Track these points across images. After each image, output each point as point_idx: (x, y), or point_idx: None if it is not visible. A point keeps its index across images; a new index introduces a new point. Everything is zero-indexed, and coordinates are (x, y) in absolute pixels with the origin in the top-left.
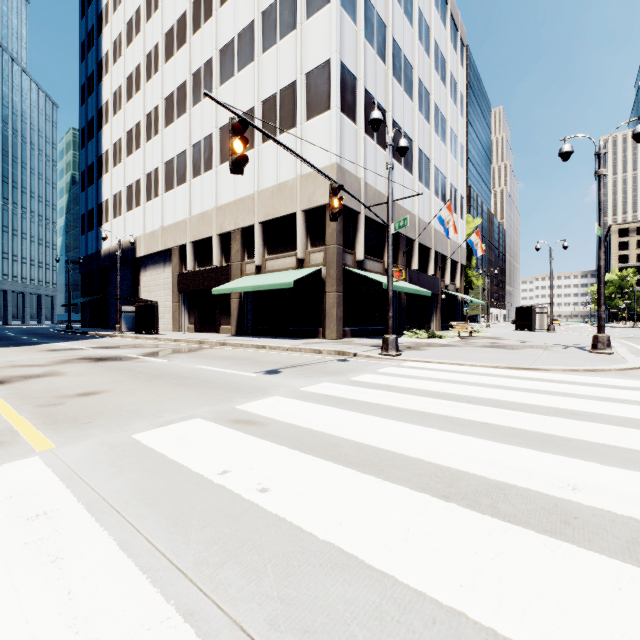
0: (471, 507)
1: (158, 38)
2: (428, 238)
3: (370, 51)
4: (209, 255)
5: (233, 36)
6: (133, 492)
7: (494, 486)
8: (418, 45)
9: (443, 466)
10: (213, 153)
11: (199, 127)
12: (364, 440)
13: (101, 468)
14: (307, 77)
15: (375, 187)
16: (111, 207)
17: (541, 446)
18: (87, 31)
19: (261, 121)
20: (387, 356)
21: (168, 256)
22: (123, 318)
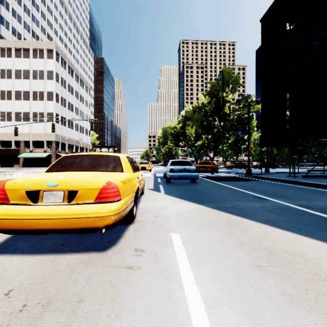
0: None
1: None
2: (78, 144)
3: (62, 107)
4: (8, 145)
5: (21, 90)
6: None
7: None
8: (75, 98)
9: None
10: (12, 118)
11: (4, 107)
12: None
13: None
14: (47, 113)
15: (63, 135)
16: None
17: None
18: None
19: (32, 116)
20: None
21: None
22: None
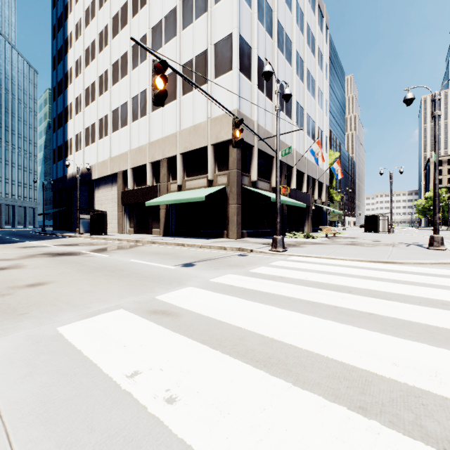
0: (395, 425)
1: (107, 21)
2: (302, 166)
3: (261, 28)
4: (144, 178)
5: (161, 18)
6: (34, 402)
7: (408, 392)
8: (295, 26)
9: (348, 365)
10: (147, 103)
11: (137, 85)
12: (268, 333)
13: (14, 368)
14: (215, 46)
15: (265, 128)
16: (74, 143)
17: (431, 339)
18: (57, 17)
19: (181, 79)
20: (276, 252)
21: (114, 178)
22: (81, 223)
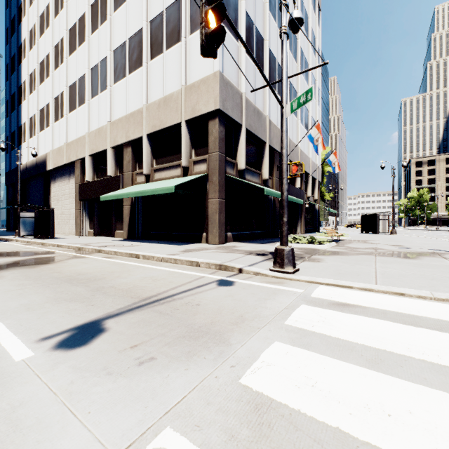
0: None
1: None
2: (296, 157)
3: None
4: (106, 167)
5: None
6: None
7: None
8: None
9: None
10: (107, 73)
11: (96, 52)
12: None
13: None
14: None
15: (255, 104)
16: (28, 128)
17: None
18: None
19: (149, 39)
20: (282, 273)
21: (72, 169)
22: (22, 223)
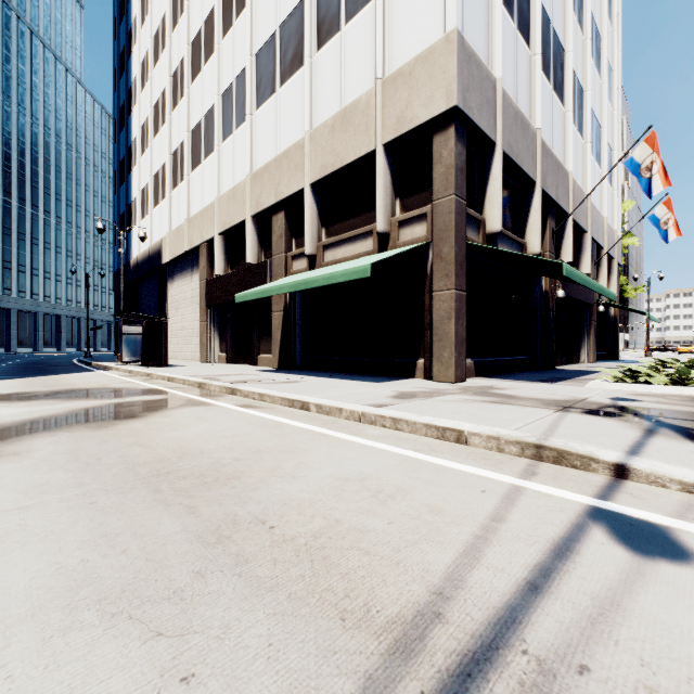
0: None
1: None
2: (582, 214)
3: None
4: (244, 250)
5: None
6: None
7: None
8: None
9: None
10: (246, 93)
11: (230, 64)
12: None
13: None
14: None
15: (516, 104)
16: (139, 205)
17: None
18: (119, 1)
19: (315, 15)
20: None
21: (196, 259)
22: (125, 343)
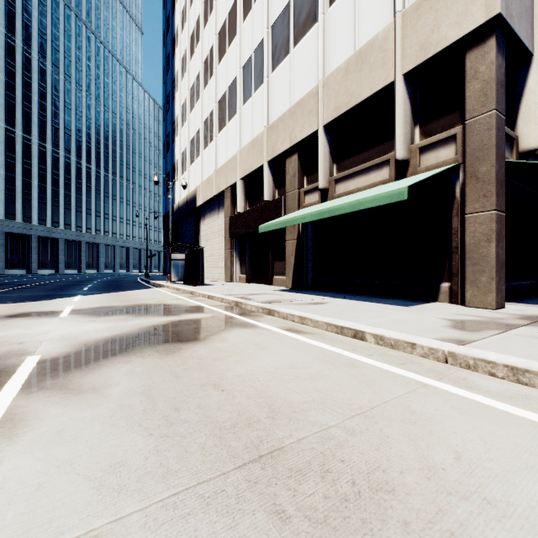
0: None
1: None
2: None
3: None
4: (260, 191)
5: None
6: None
7: None
8: None
9: None
10: (264, 60)
11: (249, 41)
12: None
13: None
14: None
15: None
16: (180, 165)
17: None
18: (166, 18)
19: None
20: None
21: (221, 201)
22: (172, 266)
